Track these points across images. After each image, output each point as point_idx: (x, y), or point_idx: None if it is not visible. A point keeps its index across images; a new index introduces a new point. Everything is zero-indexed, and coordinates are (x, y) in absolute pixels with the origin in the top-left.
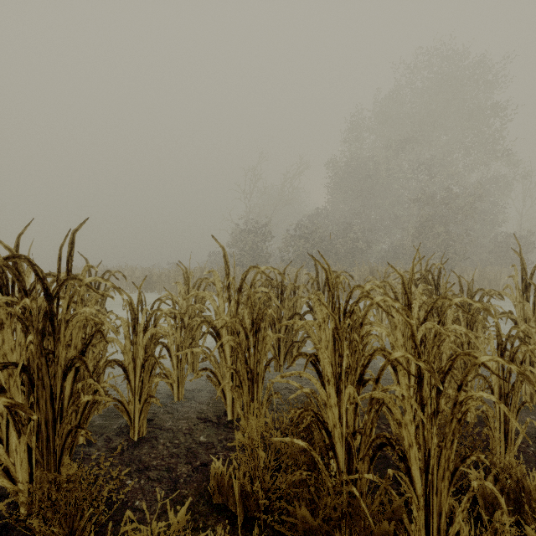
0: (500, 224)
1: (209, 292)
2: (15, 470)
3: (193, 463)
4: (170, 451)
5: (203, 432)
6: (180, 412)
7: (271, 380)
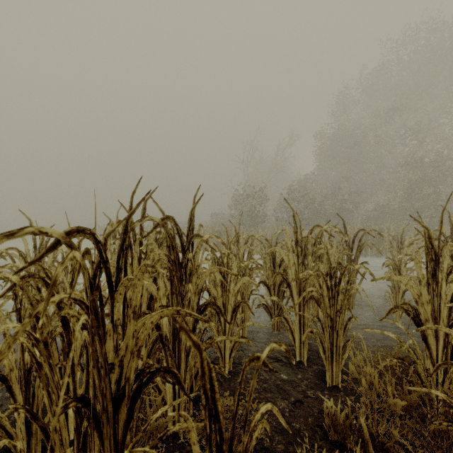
0: None
1: (255, 247)
2: (165, 395)
3: (288, 399)
4: (261, 386)
5: (280, 370)
6: (250, 351)
7: (364, 330)
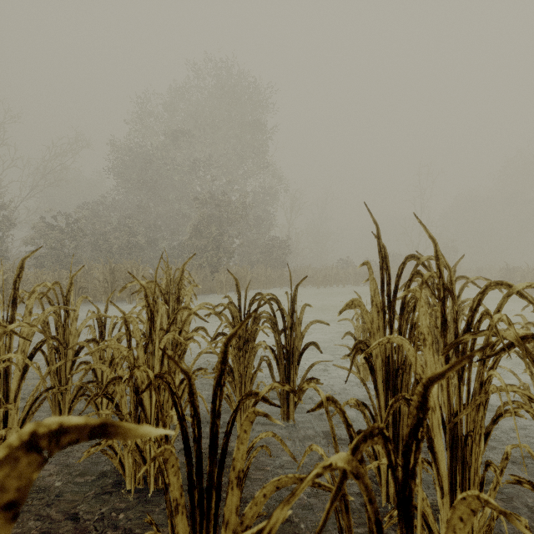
0: (268, 229)
1: None
2: None
3: None
4: None
5: None
6: None
7: None
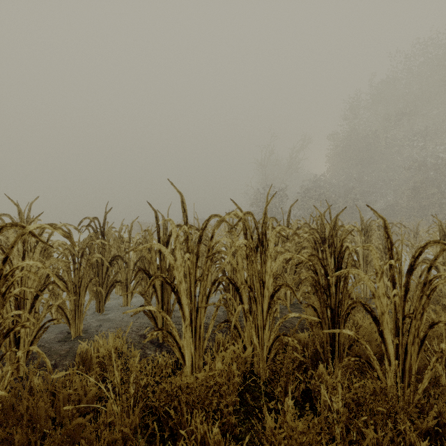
0: None
1: None
2: None
3: None
4: None
5: None
6: None
7: None
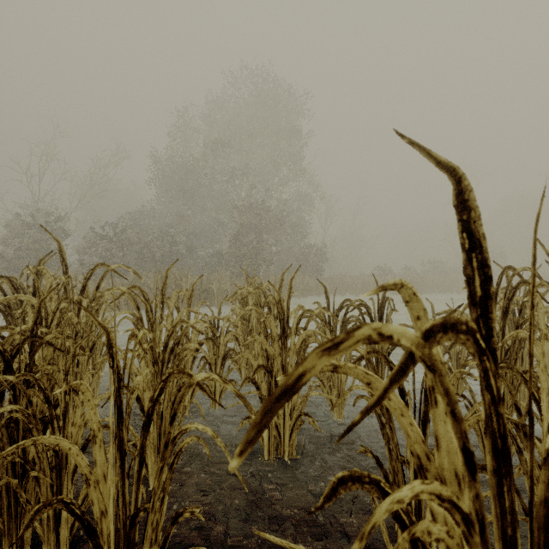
0: (304, 237)
1: None
2: None
3: None
4: None
5: None
6: None
7: None
